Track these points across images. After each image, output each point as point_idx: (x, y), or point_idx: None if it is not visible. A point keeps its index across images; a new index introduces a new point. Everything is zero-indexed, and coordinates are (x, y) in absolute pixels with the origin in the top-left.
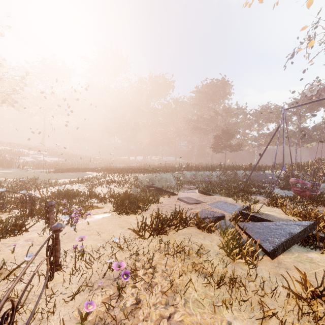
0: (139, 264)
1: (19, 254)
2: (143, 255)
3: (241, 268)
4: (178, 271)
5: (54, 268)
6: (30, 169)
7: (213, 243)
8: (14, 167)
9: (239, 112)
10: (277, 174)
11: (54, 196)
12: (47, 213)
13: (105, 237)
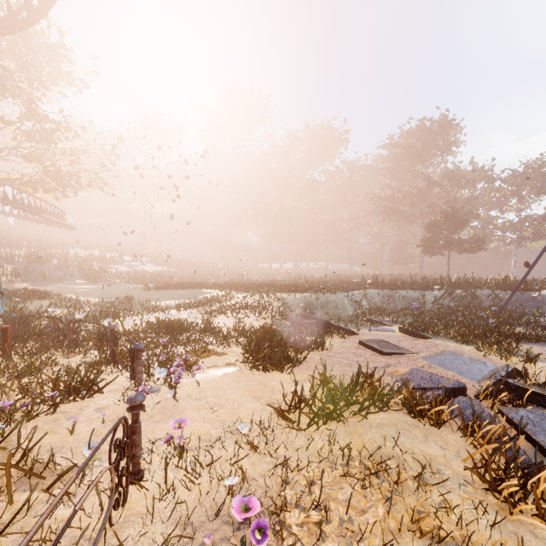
0: (289, 493)
1: (81, 436)
2: (298, 471)
3: (533, 532)
4: (378, 530)
5: (128, 480)
6: (124, 283)
7: (448, 452)
8: (103, 280)
9: (477, 177)
10: None
11: (151, 330)
12: (133, 361)
13: (225, 417)
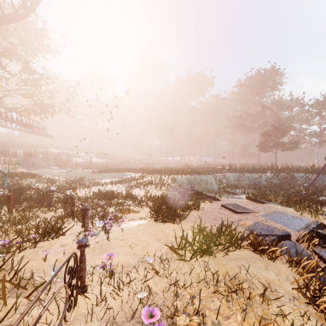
0: (179, 303)
1: (50, 262)
2: (184, 289)
3: None
4: None
5: (77, 292)
6: (80, 169)
7: (281, 277)
8: (68, 167)
9: (293, 104)
10: None
11: (95, 196)
12: (83, 216)
13: (138, 252)
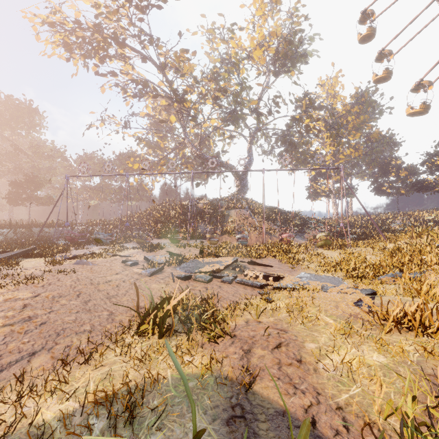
0: None
1: None
2: None
3: None
4: None
5: None
6: None
7: None
8: None
9: (56, 154)
10: (75, 230)
11: None
12: None
13: None
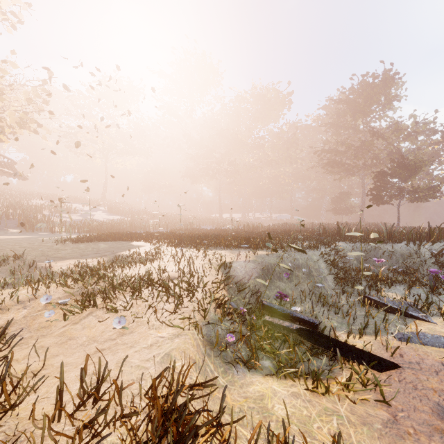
0: None
1: None
2: None
3: None
4: None
5: None
6: (65, 233)
7: None
8: (44, 229)
9: (418, 130)
10: None
11: None
12: None
13: None
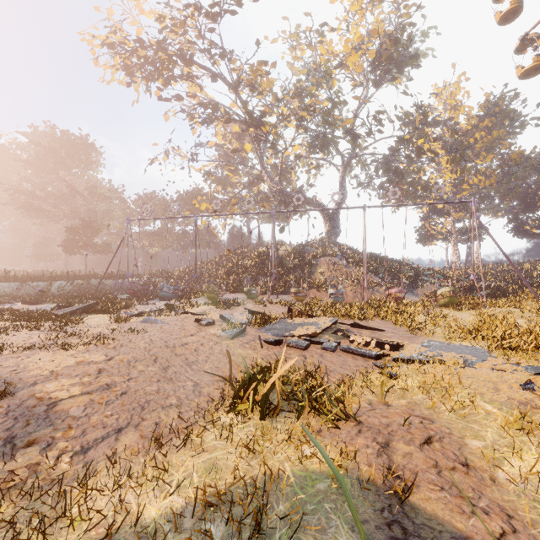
0: None
1: None
2: None
3: None
4: None
5: None
6: None
7: None
8: None
9: (114, 195)
10: (136, 282)
11: None
12: None
13: None
